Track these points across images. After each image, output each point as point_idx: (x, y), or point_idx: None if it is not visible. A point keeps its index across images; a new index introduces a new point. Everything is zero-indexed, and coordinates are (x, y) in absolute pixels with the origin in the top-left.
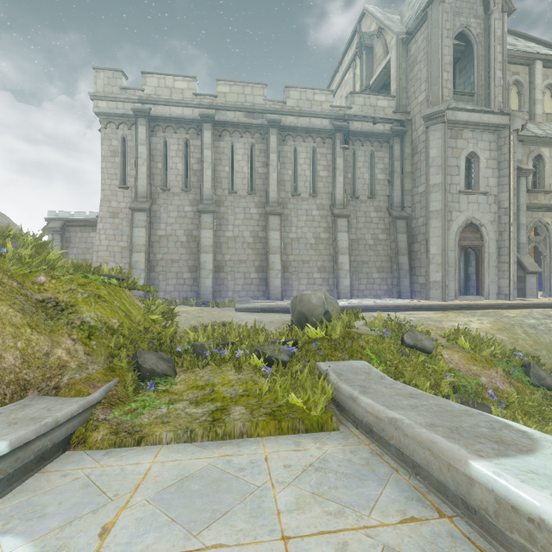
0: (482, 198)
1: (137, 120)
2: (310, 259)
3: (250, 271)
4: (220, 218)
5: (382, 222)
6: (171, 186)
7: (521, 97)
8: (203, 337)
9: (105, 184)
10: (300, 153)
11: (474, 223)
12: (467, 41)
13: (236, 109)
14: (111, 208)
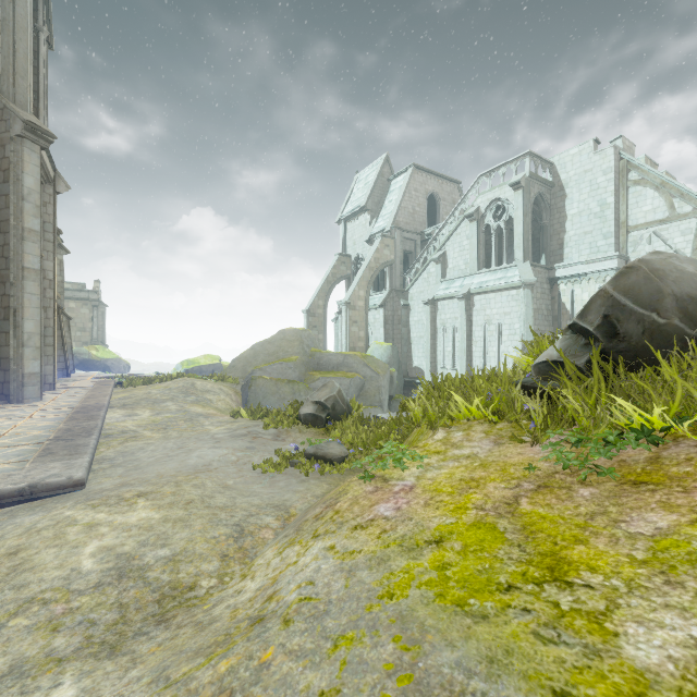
0: None
1: None
2: None
3: None
4: None
5: None
6: None
7: None
8: None
9: None
10: None
11: None
12: None
13: None
14: None
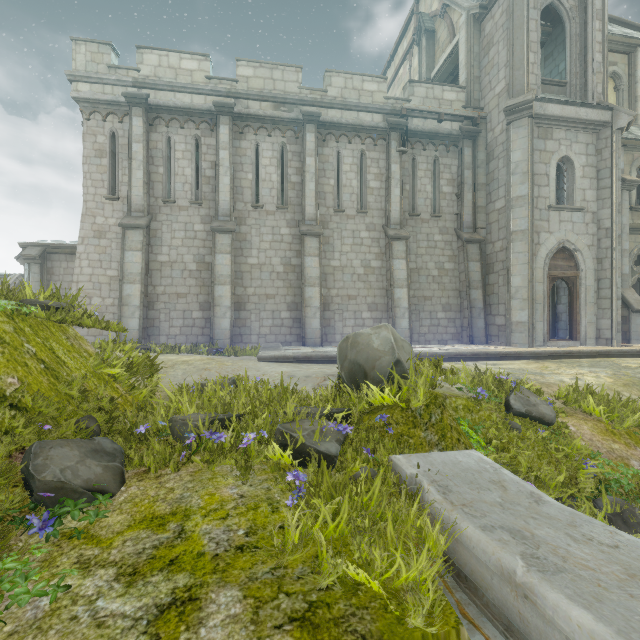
0: (577, 216)
1: (131, 109)
2: (358, 293)
3: (280, 309)
4: (241, 240)
5: (449, 248)
6: (176, 198)
7: (619, 94)
8: (190, 406)
9: (88, 193)
10: (345, 157)
11: (567, 248)
12: (554, 20)
13: (262, 99)
14: (96, 225)
